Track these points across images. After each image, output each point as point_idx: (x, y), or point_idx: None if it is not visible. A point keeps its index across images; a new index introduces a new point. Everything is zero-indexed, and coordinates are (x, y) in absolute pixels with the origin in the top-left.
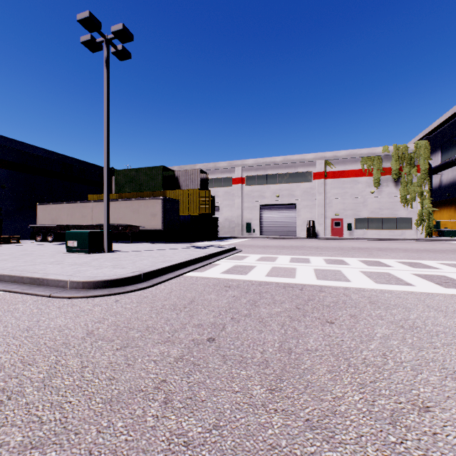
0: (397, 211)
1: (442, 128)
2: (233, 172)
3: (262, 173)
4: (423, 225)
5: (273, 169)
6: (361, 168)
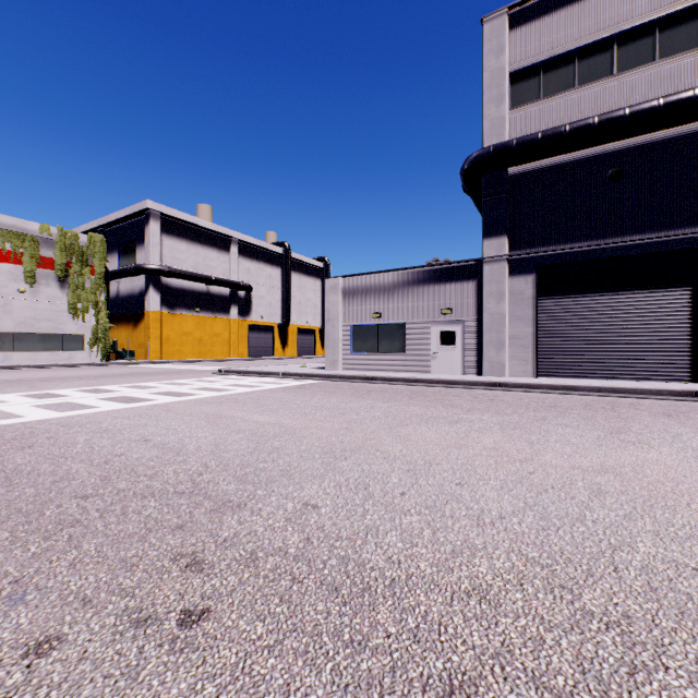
0: (65, 325)
1: (120, 225)
2: None
3: None
4: (100, 345)
5: None
6: (1, 247)
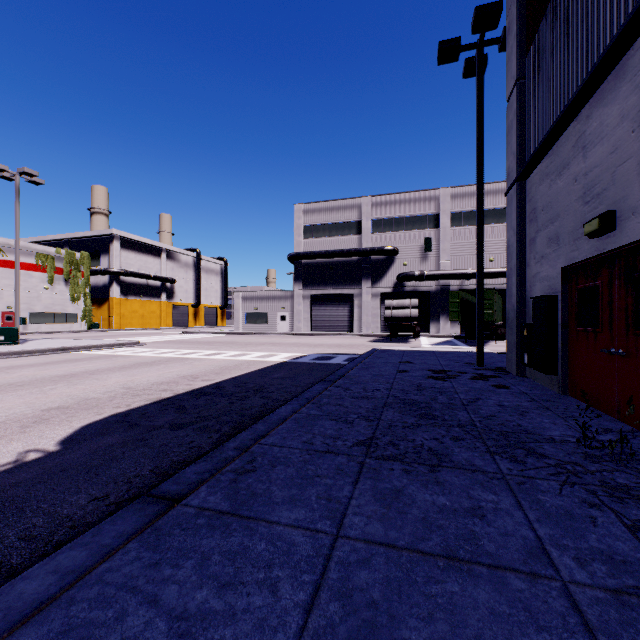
0: (68, 308)
1: (85, 239)
2: None
3: None
4: (87, 320)
5: None
6: (36, 263)
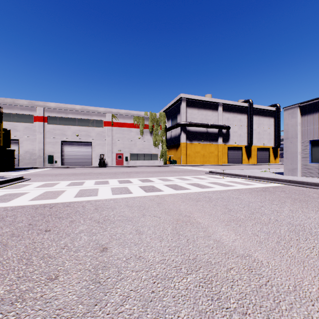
0: (152, 150)
1: (171, 108)
2: (34, 110)
3: (64, 116)
4: (163, 158)
5: (74, 114)
6: (133, 123)
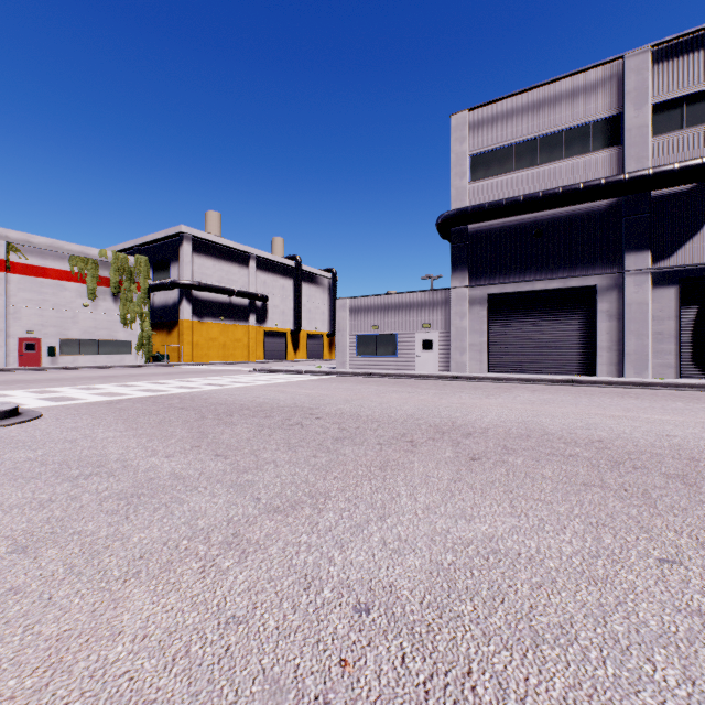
0: (118, 333)
1: (155, 245)
2: None
3: None
4: (144, 350)
5: None
6: (71, 270)
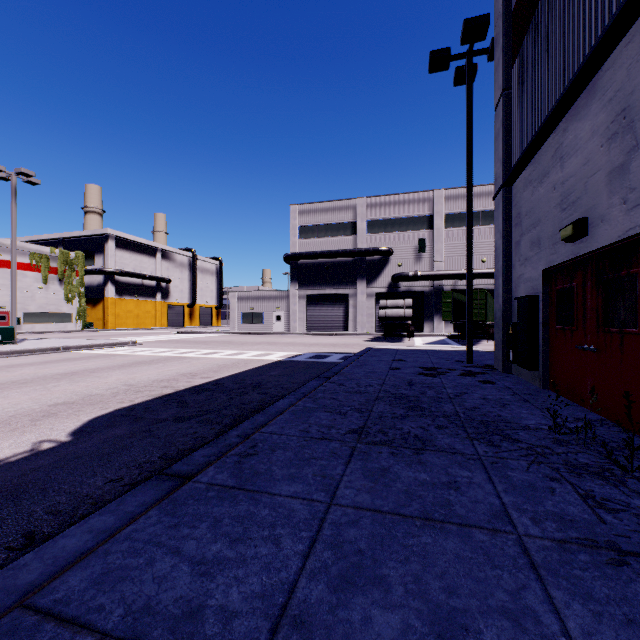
0: (63, 308)
1: (80, 238)
2: None
3: None
4: (82, 319)
5: None
6: (30, 263)
